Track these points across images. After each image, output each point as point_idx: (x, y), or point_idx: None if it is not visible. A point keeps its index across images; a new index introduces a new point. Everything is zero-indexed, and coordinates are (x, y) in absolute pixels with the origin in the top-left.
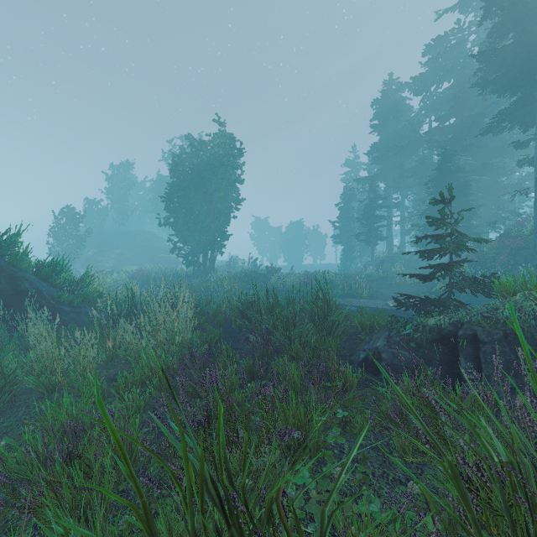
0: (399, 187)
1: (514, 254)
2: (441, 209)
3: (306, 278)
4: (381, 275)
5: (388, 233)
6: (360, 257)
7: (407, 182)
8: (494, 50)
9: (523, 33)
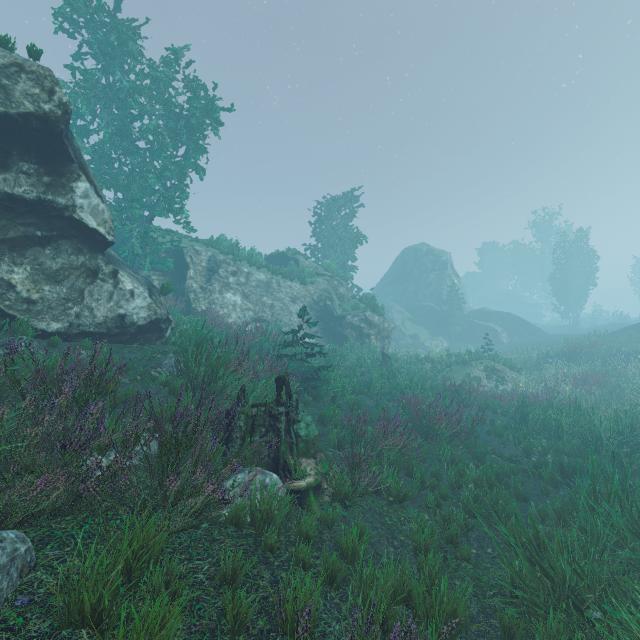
0: None
1: None
2: None
3: None
4: None
5: None
6: None
7: None
8: None
9: None
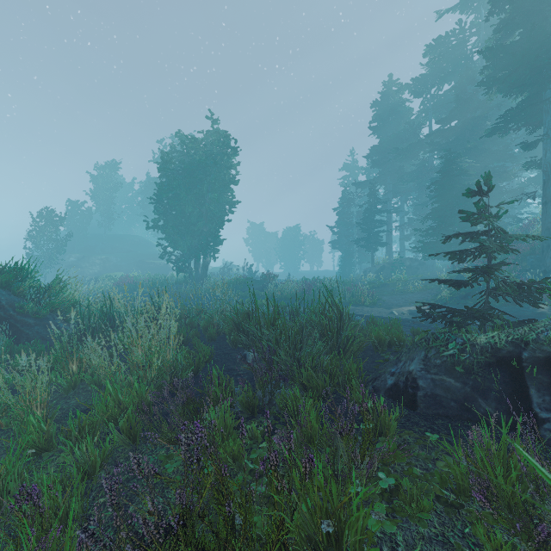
0: (399, 191)
1: (520, 260)
2: (477, 201)
3: (305, 285)
4: (382, 282)
5: (388, 239)
6: (359, 263)
7: (406, 187)
8: (502, 47)
9: (534, 28)
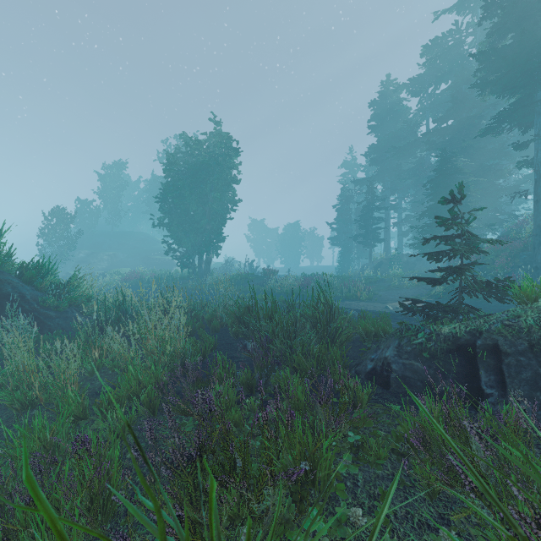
0: (397, 189)
1: (513, 256)
2: (451, 208)
3: (304, 280)
4: (379, 277)
5: (386, 235)
6: (357, 259)
7: (404, 184)
8: (494, 50)
9: (524, 33)
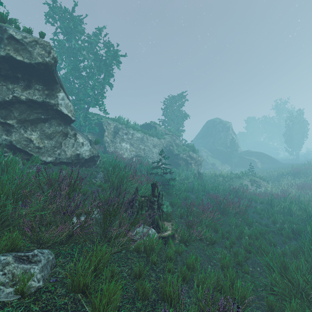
0: None
1: None
2: None
3: None
4: None
5: None
6: None
7: None
8: None
9: None
